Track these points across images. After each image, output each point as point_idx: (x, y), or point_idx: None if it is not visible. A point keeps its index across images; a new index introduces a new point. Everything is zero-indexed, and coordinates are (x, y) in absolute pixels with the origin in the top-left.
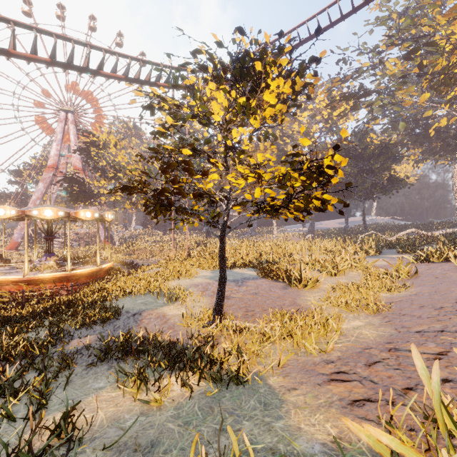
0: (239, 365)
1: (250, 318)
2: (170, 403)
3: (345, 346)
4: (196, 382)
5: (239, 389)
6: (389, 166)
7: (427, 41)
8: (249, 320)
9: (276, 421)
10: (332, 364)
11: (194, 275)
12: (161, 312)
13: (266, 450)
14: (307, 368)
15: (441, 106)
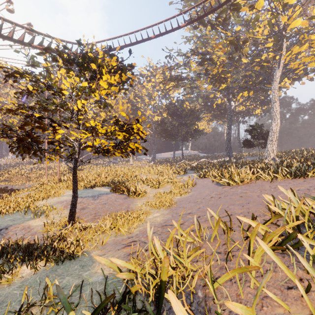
0: (74, 249)
1: (96, 220)
2: (18, 280)
3: (143, 228)
4: (43, 265)
5: (71, 262)
6: (194, 122)
7: (209, 57)
8: (95, 222)
9: (85, 272)
10: (131, 238)
11: (62, 195)
12: (26, 225)
13: (73, 286)
14: (117, 243)
15: (217, 93)
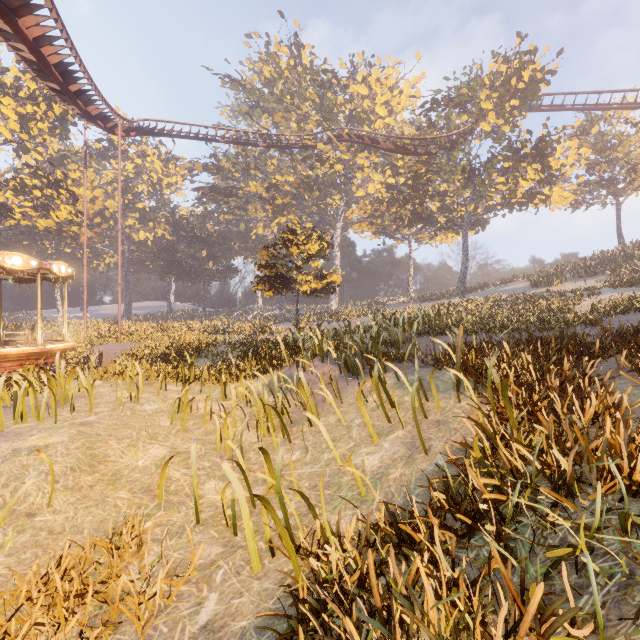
0: None
1: None
2: None
3: None
4: None
5: None
6: (229, 256)
7: (275, 184)
8: None
9: None
10: None
11: None
12: None
13: None
14: None
15: (272, 224)
